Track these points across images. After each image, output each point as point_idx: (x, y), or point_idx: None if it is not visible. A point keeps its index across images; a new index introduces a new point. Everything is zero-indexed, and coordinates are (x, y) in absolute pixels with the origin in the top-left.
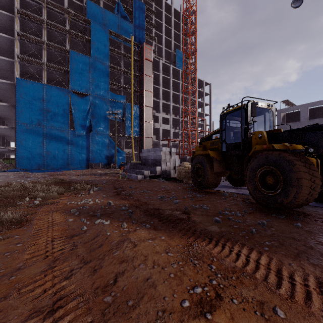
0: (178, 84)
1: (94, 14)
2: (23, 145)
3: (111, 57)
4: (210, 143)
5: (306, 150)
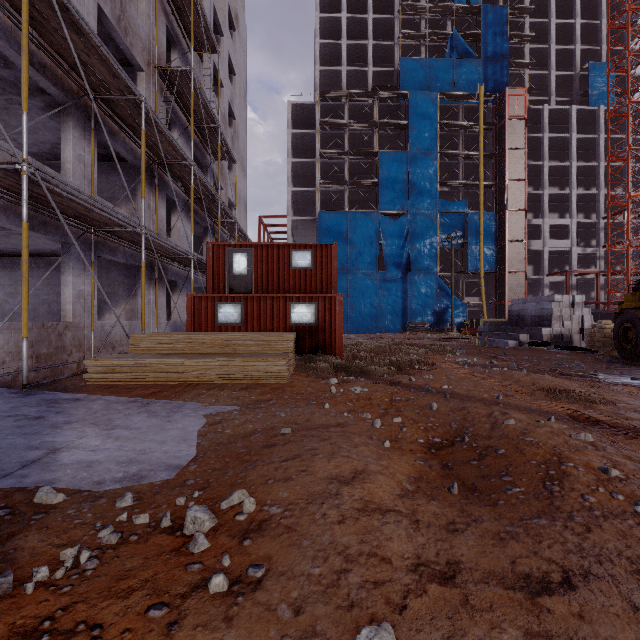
0: (595, 141)
1: (412, 76)
2: None
3: (440, 138)
4: None
5: None
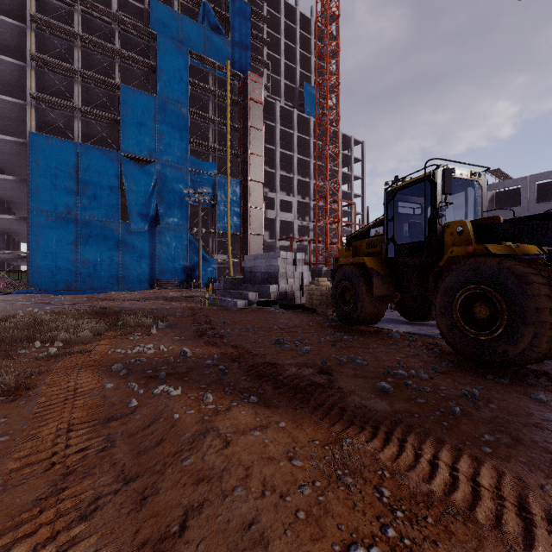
0: (308, 142)
1: (163, 23)
2: (41, 247)
3: (192, 97)
4: (365, 244)
5: (550, 255)
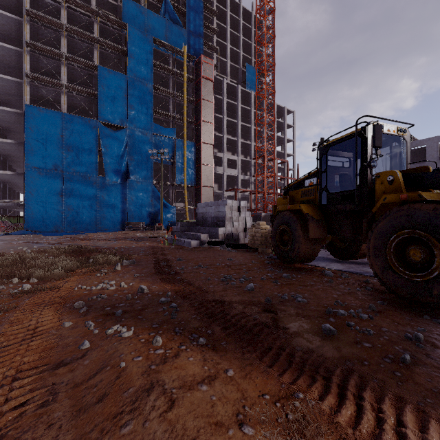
0: (249, 112)
1: (133, 16)
2: (34, 197)
3: (156, 76)
4: (301, 193)
5: None
